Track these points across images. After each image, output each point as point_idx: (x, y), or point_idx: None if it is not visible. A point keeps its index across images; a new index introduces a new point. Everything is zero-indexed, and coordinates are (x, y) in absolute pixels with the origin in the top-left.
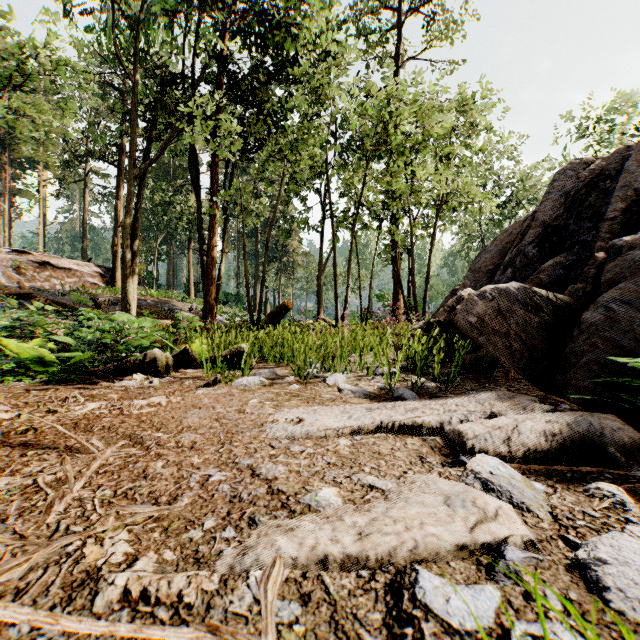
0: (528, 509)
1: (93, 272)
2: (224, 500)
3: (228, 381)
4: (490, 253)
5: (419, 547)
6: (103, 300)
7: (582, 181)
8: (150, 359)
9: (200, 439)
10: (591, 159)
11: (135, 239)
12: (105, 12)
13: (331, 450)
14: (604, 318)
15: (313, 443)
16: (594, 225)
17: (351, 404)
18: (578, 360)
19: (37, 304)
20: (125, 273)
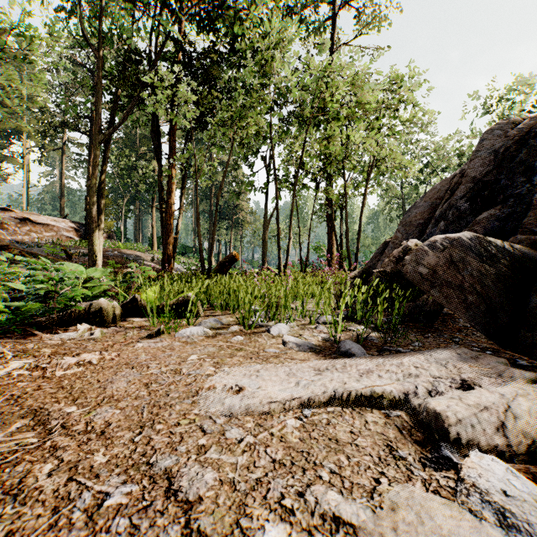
0: None
1: (68, 227)
2: None
3: (172, 331)
4: (420, 208)
5: None
6: (75, 251)
7: (510, 139)
8: (96, 309)
9: (117, 417)
10: (517, 120)
11: (101, 197)
12: None
13: (276, 435)
14: None
15: (254, 423)
16: (526, 179)
17: (297, 361)
18: None
19: (8, 255)
20: (92, 227)
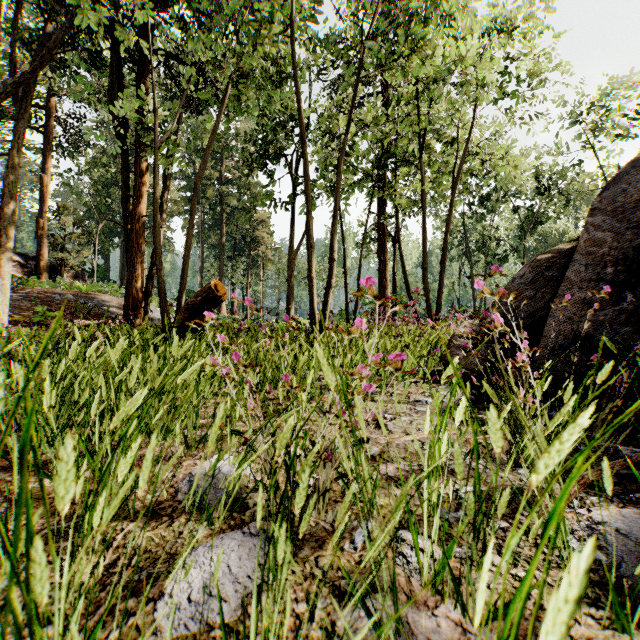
0: None
1: None
2: None
3: None
4: None
5: None
6: None
7: None
8: None
9: None
10: None
11: (9, 198)
12: None
13: None
14: None
15: None
16: None
17: None
18: None
19: None
20: None
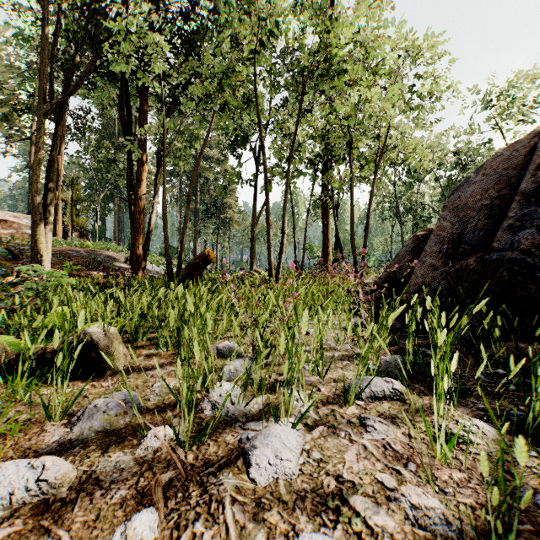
0: None
1: None
2: None
3: None
4: (478, 184)
5: None
6: (29, 251)
7: None
8: None
9: None
10: None
11: (50, 183)
12: None
13: None
14: None
15: None
16: None
17: None
18: None
19: None
20: (35, 220)
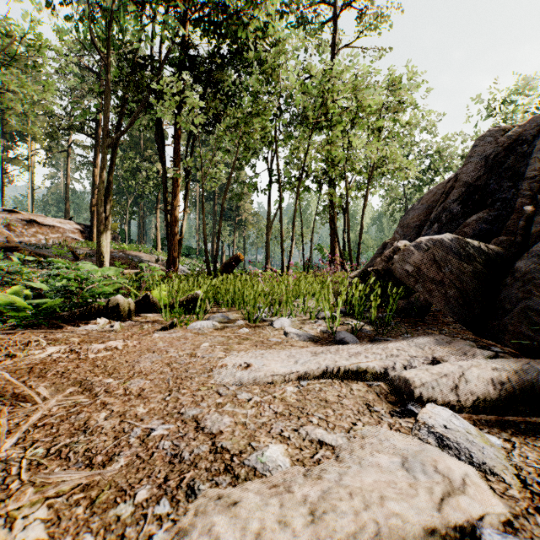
0: (492, 471)
1: (74, 229)
2: (163, 460)
3: (184, 325)
4: (417, 211)
5: (381, 531)
6: (81, 253)
7: (500, 146)
8: (113, 305)
9: (149, 385)
10: (508, 127)
11: (108, 200)
12: (82, 3)
13: (278, 397)
14: (538, 266)
15: (260, 389)
16: (513, 184)
17: (296, 347)
18: (512, 306)
19: (20, 256)
20: (99, 229)
